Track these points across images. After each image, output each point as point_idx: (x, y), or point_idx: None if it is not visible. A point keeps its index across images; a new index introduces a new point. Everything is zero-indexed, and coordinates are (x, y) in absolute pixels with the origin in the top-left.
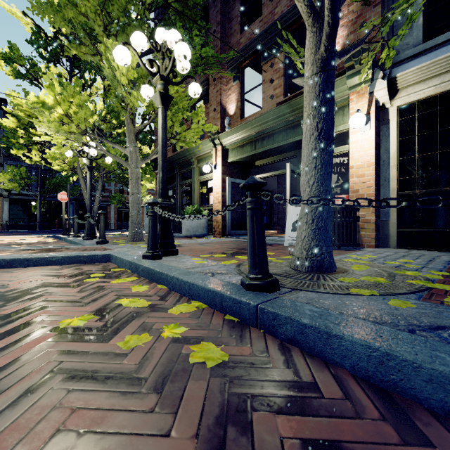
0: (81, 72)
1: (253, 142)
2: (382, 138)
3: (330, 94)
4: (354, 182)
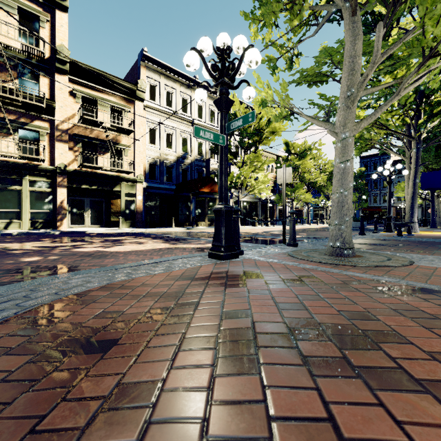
0: None
1: None
2: None
3: (432, 205)
4: None
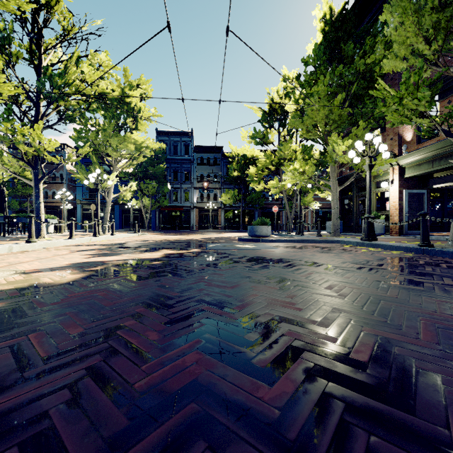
0: (289, 132)
1: (430, 161)
2: None
3: None
4: None
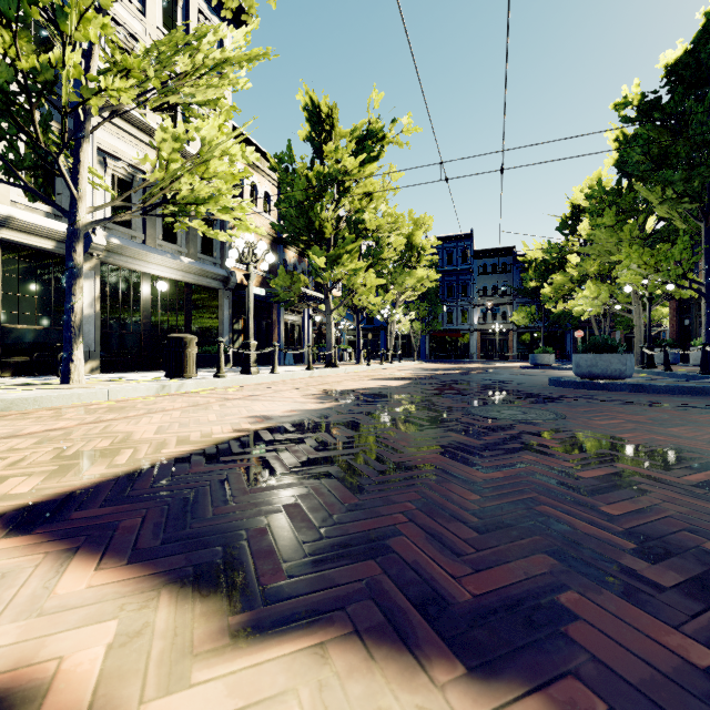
0: None
1: None
2: None
3: None
4: None
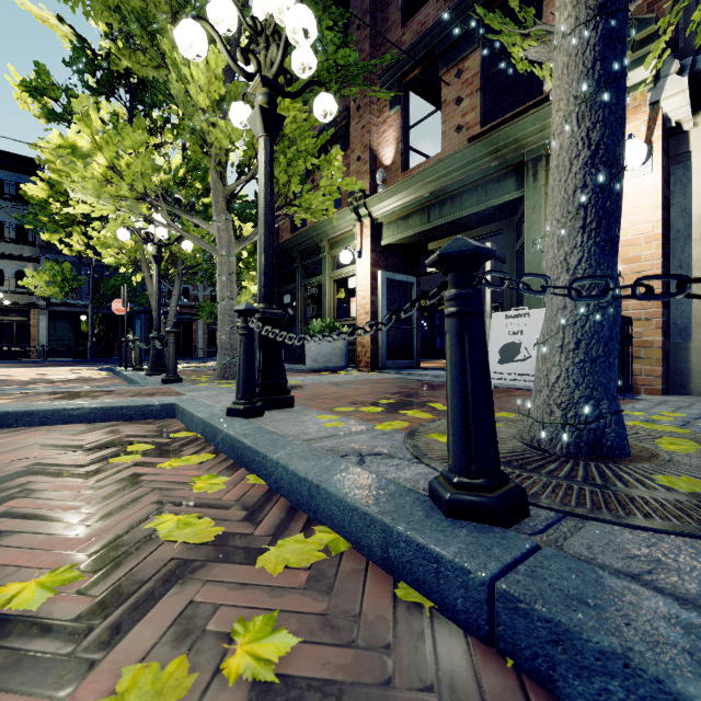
0: (145, 106)
1: (425, 209)
2: (675, 189)
3: (617, 65)
4: (618, 272)
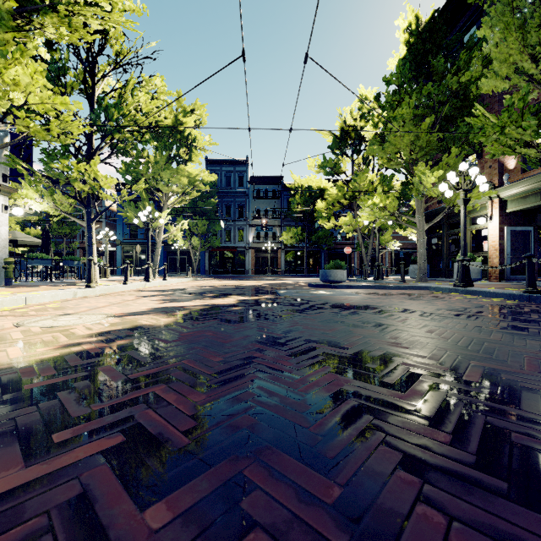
0: (365, 160)
1: (538, 193)
2: None
3: None
4: None
